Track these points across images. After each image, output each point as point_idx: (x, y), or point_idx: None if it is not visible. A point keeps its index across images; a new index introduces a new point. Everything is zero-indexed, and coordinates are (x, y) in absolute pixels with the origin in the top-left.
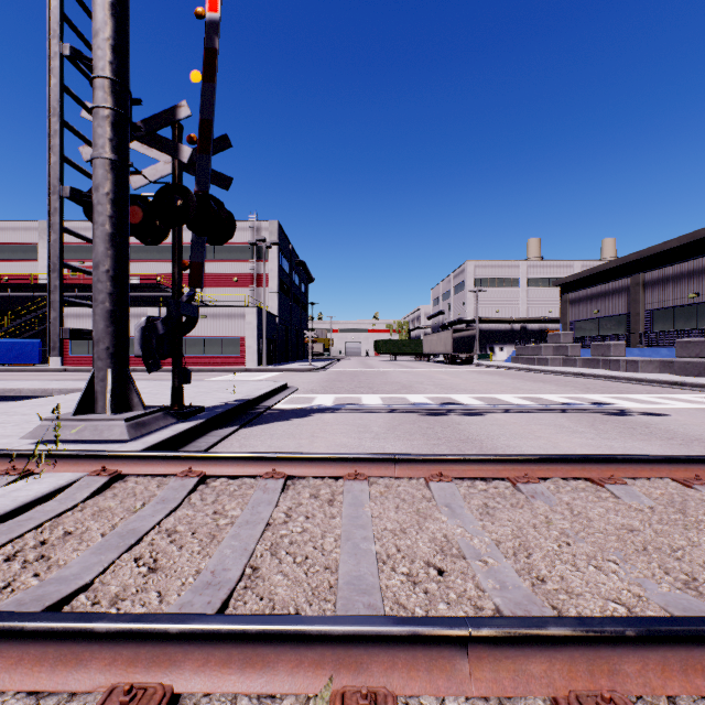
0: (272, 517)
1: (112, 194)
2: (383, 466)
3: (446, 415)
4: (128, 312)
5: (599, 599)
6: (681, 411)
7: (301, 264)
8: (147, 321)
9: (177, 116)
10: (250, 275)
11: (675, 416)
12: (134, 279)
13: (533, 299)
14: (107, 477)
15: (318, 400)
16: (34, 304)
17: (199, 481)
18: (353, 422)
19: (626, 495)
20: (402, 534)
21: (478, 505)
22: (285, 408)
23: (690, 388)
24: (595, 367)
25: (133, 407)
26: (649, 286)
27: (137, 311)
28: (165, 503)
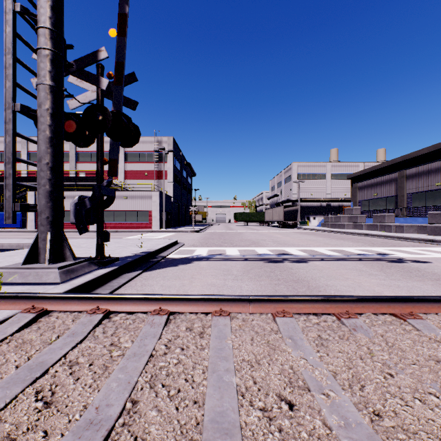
0: (155, 348)
1: (51, 109)
2: (241, 304)
3: (282, 262)
4: (63, 192)
5: (435, 440)
6: (438, 259)
7: (187, 165)
8: (78, 199)
9: (98, 57)
10: (155, 171)
11: (436, 263)
12: (82, 173)
13: (334, 186)
14: (34, 314)
15: (197, 252)
16: (18, 190)
17: (104, 317)
18: (219, 267)
19: (424, 328)
20: (257, 366)
21: (314, 337)
22: (175, 257)
23: (439, 243)
24: (375, 230)
25: (66, 258)
26: (410, 178)
27: (83, 194)
28: (74, 337)
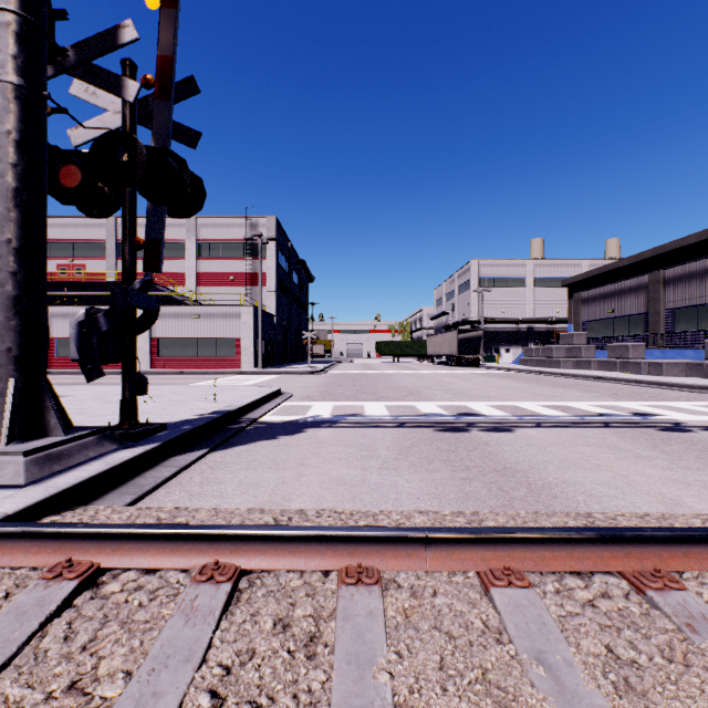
0: (183, 707)
1: (17, 133)
2: (406, 550)
3: (468, 431)
4: (43, 299)
5: None
6: None
7: (300, 263)
8: (85, 314)
9: (120, 39)
10: (247, 274)
11: None
12: None
13: (540, 299)
14: None
15: (314, 409)
16: None
17: (80, 587)
18: (354, 441)
19: None
20: None
21: (598, 654)
22: (274, 420)
23: None
24: (612, 370)
25: (50, 430)
26: (670, 284)
27: None
28: None
